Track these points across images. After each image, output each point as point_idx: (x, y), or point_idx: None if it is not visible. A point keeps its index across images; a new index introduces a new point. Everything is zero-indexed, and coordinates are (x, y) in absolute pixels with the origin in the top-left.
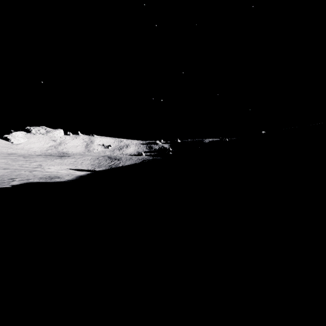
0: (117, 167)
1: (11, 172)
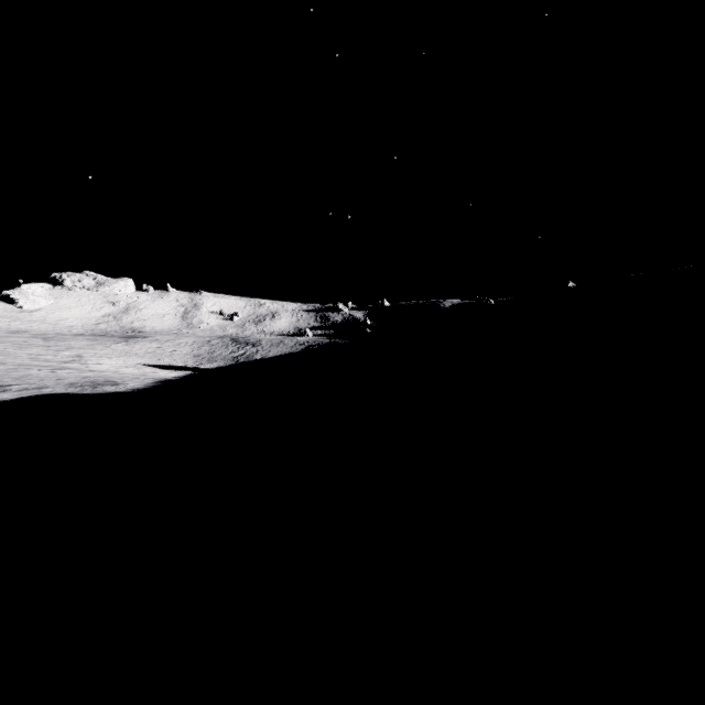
0: (251, 361)
1: (7, 372)
